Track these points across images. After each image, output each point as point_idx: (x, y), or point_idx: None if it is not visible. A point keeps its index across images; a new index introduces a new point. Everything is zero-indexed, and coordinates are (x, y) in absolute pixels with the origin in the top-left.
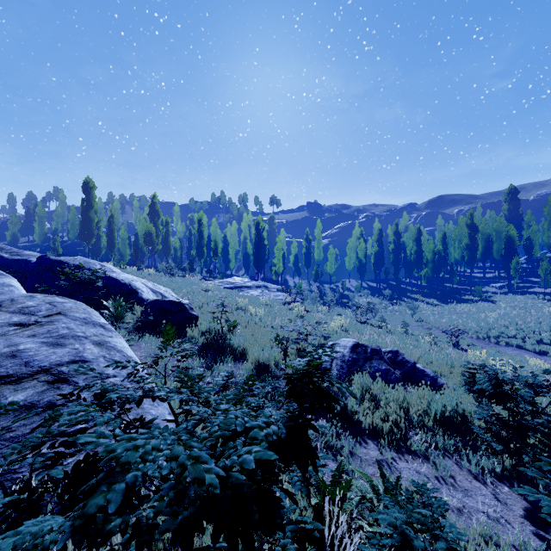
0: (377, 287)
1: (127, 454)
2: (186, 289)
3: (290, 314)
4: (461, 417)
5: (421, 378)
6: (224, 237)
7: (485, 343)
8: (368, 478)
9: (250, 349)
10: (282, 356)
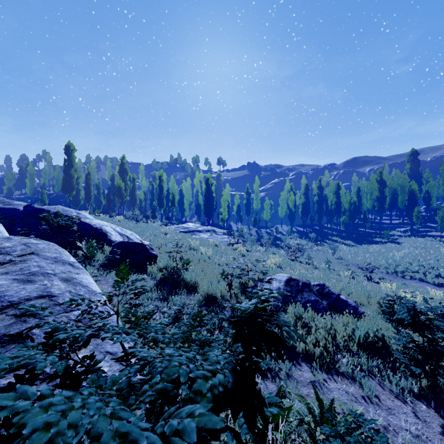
0: (304, 231)
1: (33, 436)
2: (148, 233)
3: (234, 253)
4: (380, 341)
5: (344, 307)
6: (180, 190)
7: (393, 276)
8: (305, 401)
9: (200, 283)
10: (227, 289)
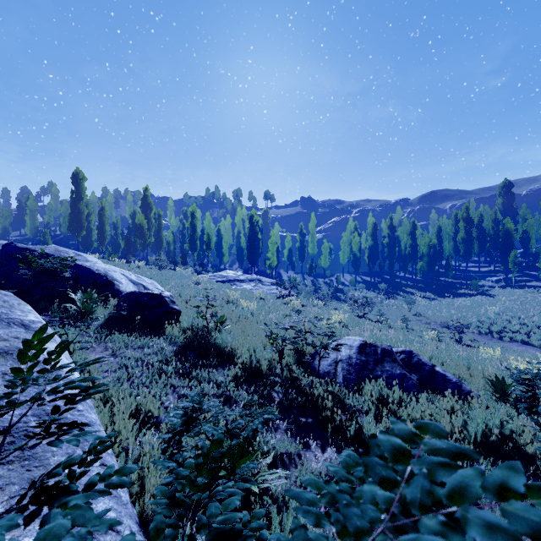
0: (371, 281)
1: None
2: (174, 282)
3: (285, 308)
4: (507, 440)
5: (442, 384)
6: (217, 231)
7: (488, 338)
8: None
9: (238, 350)
10: (277, 358)
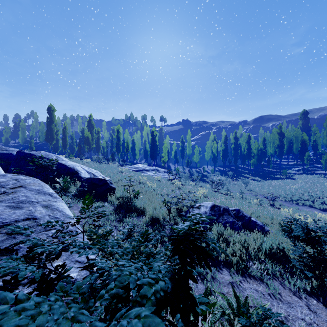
0: (224, 170)
1: None
2: (109, 171)
3: (172, 186)
4: (281, 252)
5: (254, 226)
6: (132, 140)
7: (290, 203)
8: (226, 297)
9: (147, 208)
10: (167, 213)
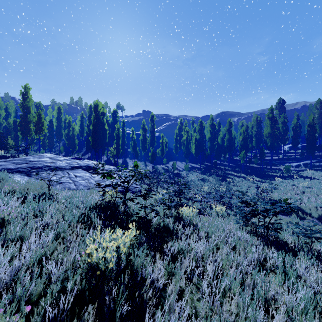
0: (197, 167)
1: None
2: None
3: None
4: None
5: None
6: (68, 122)
7: None
8: None
9: None
10: None
